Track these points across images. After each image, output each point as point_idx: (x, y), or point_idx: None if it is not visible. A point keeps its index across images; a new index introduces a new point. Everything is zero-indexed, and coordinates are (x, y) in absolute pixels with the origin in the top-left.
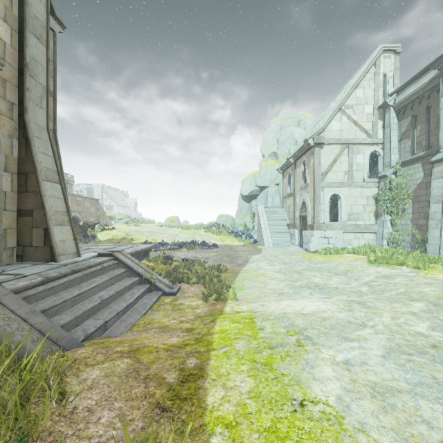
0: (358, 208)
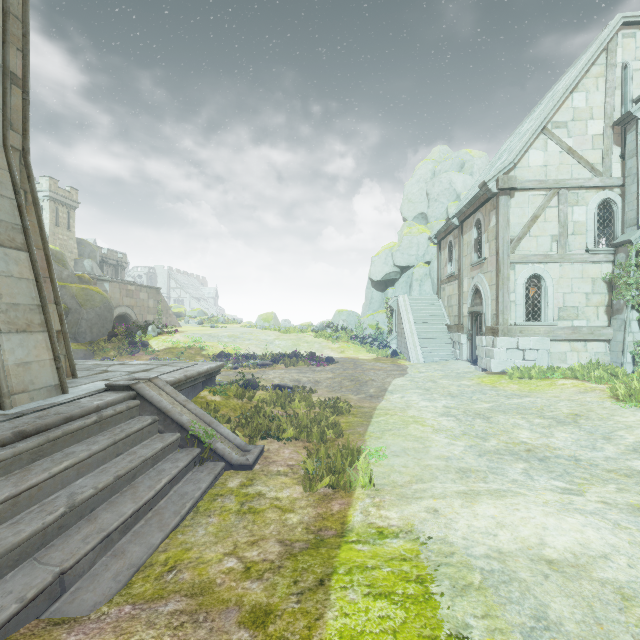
0: (577, 298)
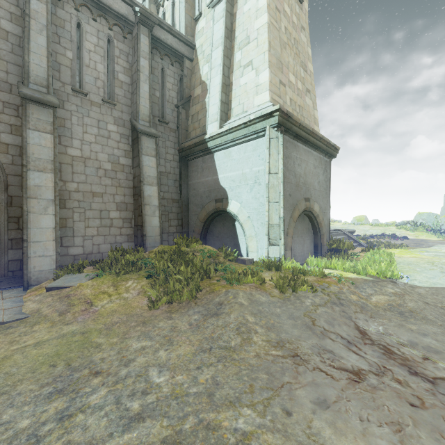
0: None
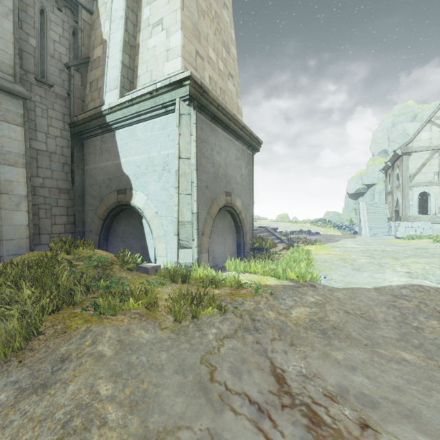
0: None
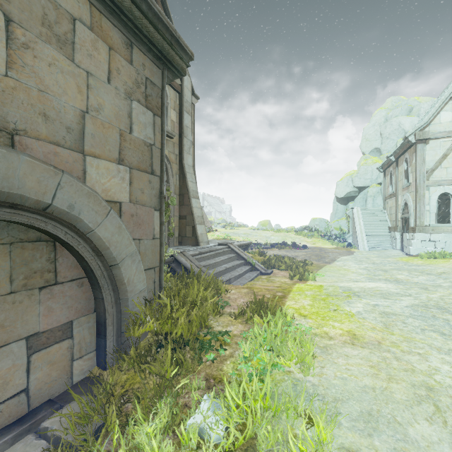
0: None
